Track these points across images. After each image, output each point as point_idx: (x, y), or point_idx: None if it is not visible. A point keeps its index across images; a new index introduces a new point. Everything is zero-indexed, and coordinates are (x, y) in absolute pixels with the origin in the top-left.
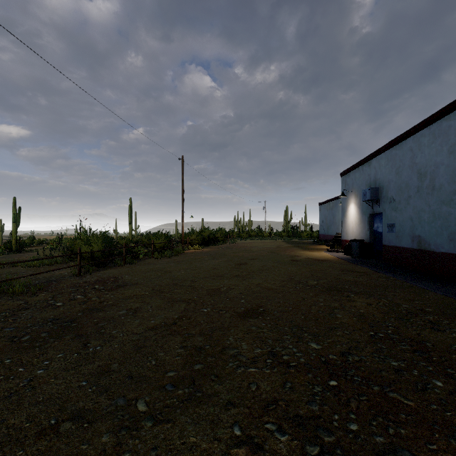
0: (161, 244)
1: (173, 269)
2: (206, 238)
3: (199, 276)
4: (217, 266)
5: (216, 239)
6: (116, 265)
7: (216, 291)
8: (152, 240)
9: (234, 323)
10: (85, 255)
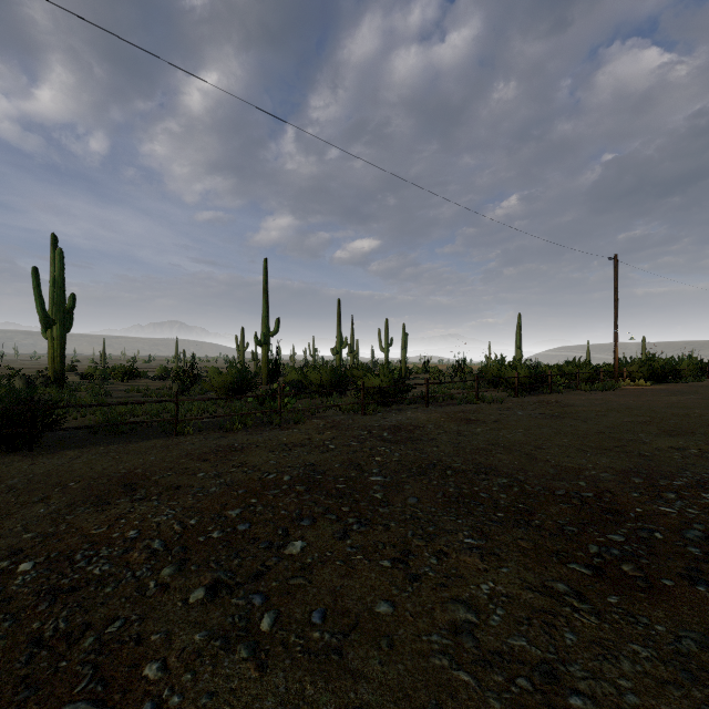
0: (585, 375)
1: (617, 400)
2: (658, 370)
3: (657, 406)
4: (683, 402)
5: (679, 374)
6: (539, 393)
7: (683, 416)
8: (577, 369)
9: (704, 428)
10: (511, 380)
